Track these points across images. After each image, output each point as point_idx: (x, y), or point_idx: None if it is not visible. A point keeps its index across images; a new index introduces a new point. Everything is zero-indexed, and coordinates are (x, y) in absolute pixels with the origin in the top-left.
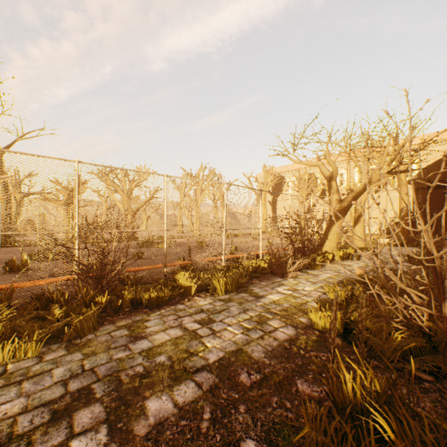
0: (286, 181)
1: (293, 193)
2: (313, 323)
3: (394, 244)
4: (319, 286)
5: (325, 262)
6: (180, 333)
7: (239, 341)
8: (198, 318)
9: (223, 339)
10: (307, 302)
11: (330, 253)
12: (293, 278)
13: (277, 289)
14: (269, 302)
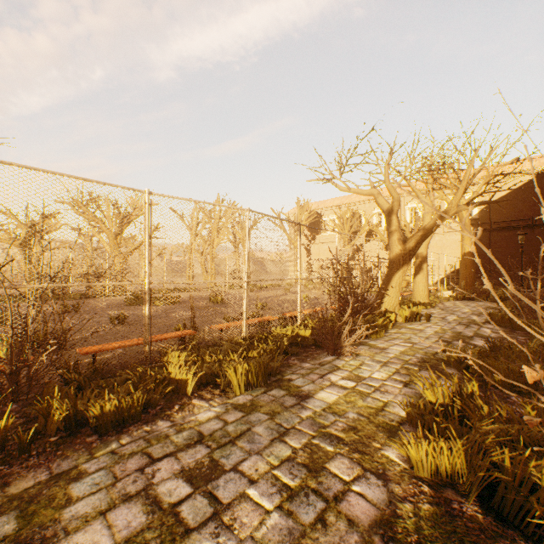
0: (324, 219)
1: (333, 235)
2: (414, 464)
3: (459, 297)
4: (394, 369)
5: (387, 326)
6: (139, 521)
7: (274, 543)
8: (188, 461)
9: (238, 535)
10: (385, 405)
11: (392, 313)
12: (351, 355)
13: (330, 378)
14: (322, 410)
